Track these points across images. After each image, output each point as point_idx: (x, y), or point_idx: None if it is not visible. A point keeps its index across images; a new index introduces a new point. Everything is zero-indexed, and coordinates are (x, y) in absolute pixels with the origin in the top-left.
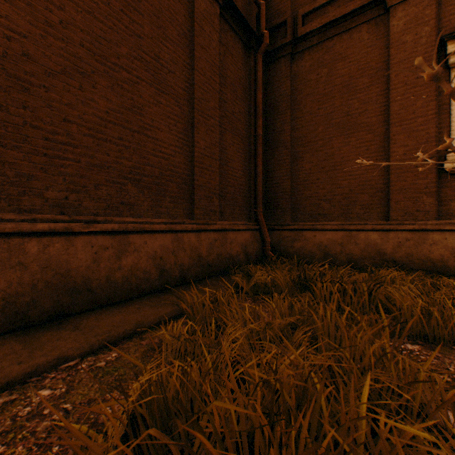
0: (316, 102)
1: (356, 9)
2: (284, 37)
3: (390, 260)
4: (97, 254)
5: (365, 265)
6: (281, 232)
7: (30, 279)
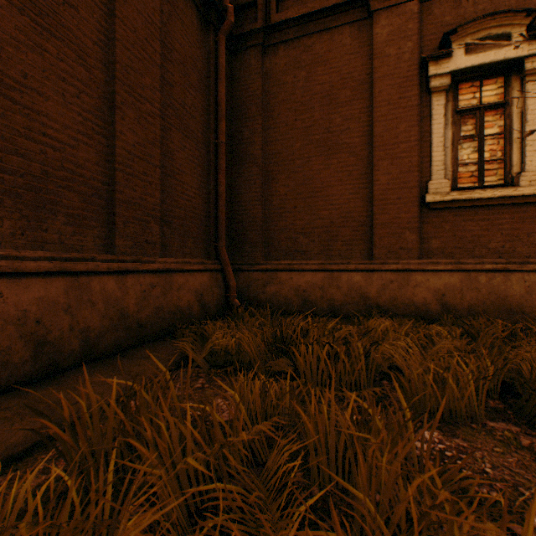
0: (293, 111)
1: (338, 5)
2: (254, 21)
3: (375, 305)
4: None
5: (349, 312)
6: (250, 274)
7: None
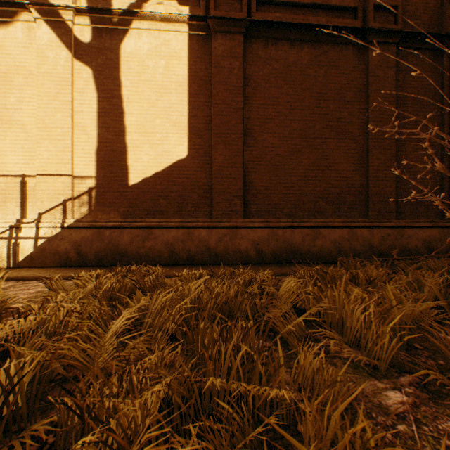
0: None
1: None
2: None
3: None
4: (303, 237)
5: None
6: None
7: (279, 245)
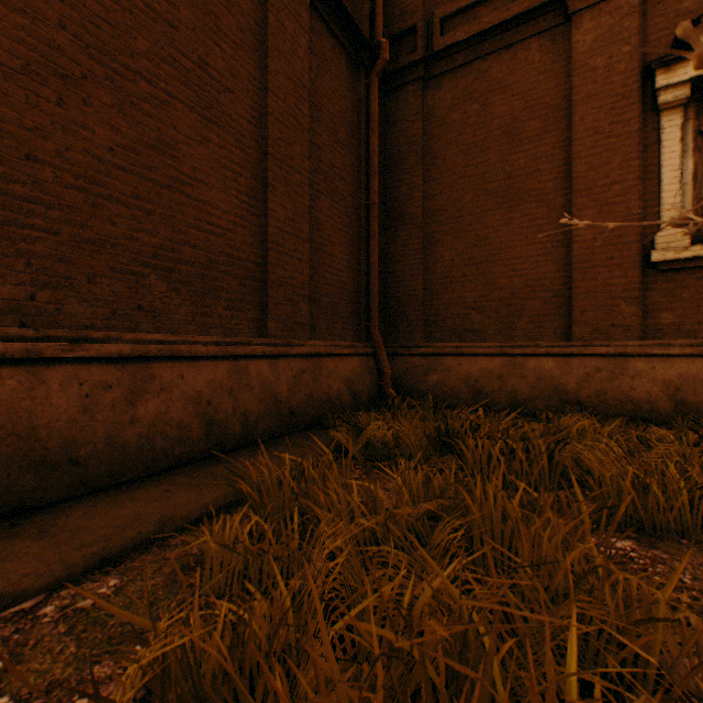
0: (462, 155)
1: (522, 14)
2: (413, 51)
3: (573, 401)
4: (89, 397)
5: (537, 409)
6: (407, 359)
7: None
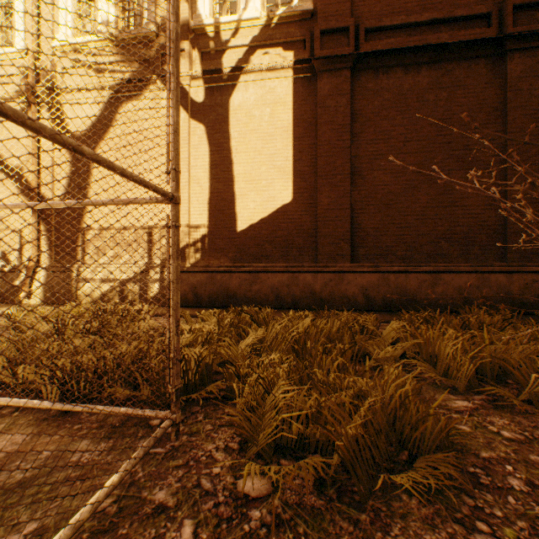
0: None
1: None
2: None
3: None
4: (419, 283)
5: None
6: None
7: (390, 291)
